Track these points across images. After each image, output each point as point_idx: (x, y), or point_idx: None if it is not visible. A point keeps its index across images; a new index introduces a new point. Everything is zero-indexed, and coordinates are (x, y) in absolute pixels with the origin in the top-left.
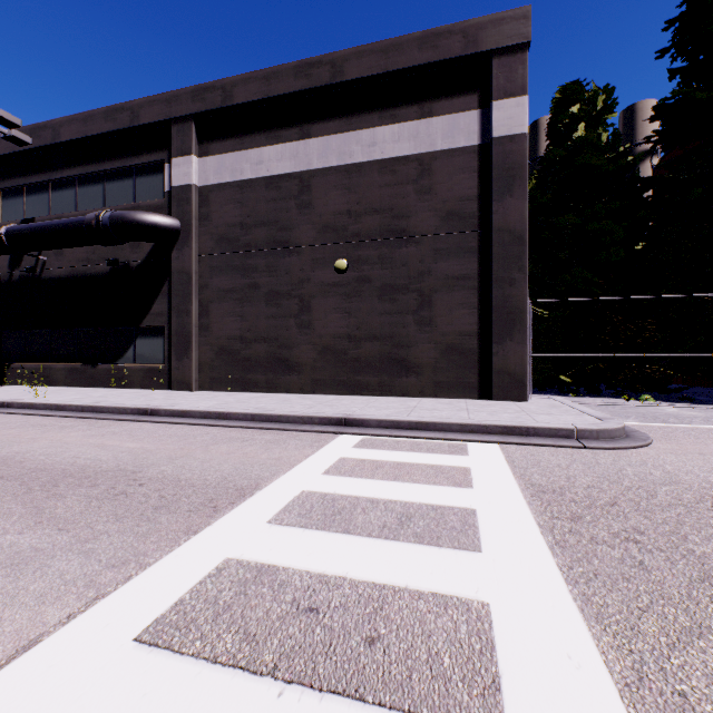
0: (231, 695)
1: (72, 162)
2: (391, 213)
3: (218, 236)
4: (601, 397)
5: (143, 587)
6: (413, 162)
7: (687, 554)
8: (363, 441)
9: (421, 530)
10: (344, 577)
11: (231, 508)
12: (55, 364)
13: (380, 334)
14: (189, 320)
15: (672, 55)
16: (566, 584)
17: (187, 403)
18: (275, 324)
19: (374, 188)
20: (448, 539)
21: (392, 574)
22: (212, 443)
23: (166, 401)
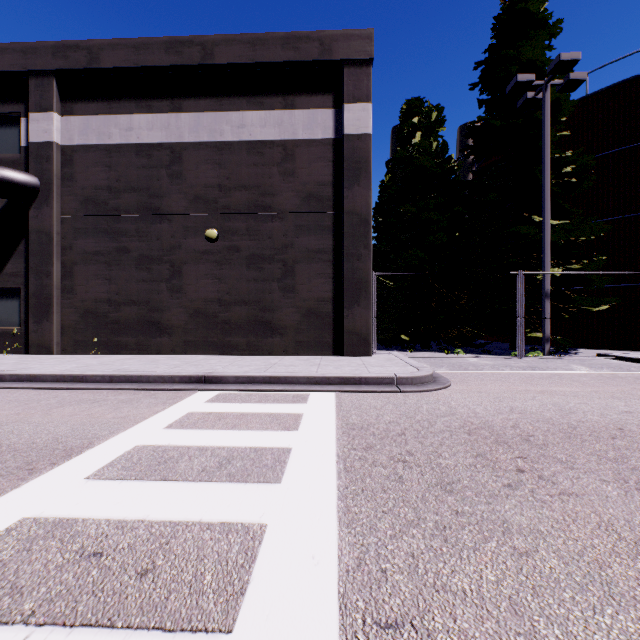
0: None
1: None
2: (259, 190)
3: (84, 198)
4: (430, 351)
5: None
6: (278, 146)
7: (436, 466)
8: (218, 396)
9: (236, 470)
10: (143, 520)
11: (50, 469)
12: None
13: (248, 299)
14: (50, 281)
15: (480, 89)
16: (337, 500)
17: (41, 367)
18: (146, 288)
19: (243, 166)
20: (256, 475)
21: (192, 511)
22: (56, 407)
23: (16, 366)
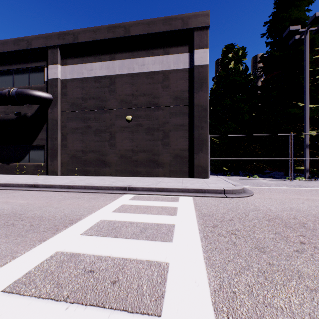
0: (43, 311)
1: None
2: (151, 96)
3: (71, 103)
4: (239, 176)
5: (11, 267)
6: (161, 74)
7: (253, 238)
8: (134, 197)
9: (149, 234)
10: (110, 256)
11: (64, 229)
12: None
13: (146, 149)
14: (57, 142)
15: (267, 36)
16: (203, 253)
17: (54, 181)
18: (98, 144)
19: (144, 84)
20: (159, 237)
21: (131, 253)
22: (63, 200)
23: (44, 180)
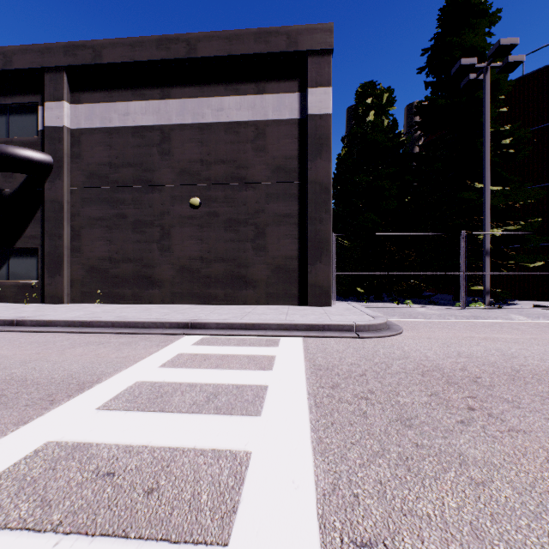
0: None
1: None
2: (235, 164)
3: (89, 172)
4: (382, 302)
5: None
6: (251, 126)
7: (395, 404)
8: (202, 340)
9: (222, 404)
10: (147, 446)
11: (67, 400)
12: None
13: (226, 257)
14: (62, 243)
15: (427, 72)
16: (311, 432)
17: (55, 314)
18: (140, 248)
19: (222, 144)
20: (239, 409)
21: (187, 439)
22: (69, 347)
23: (35, 313)
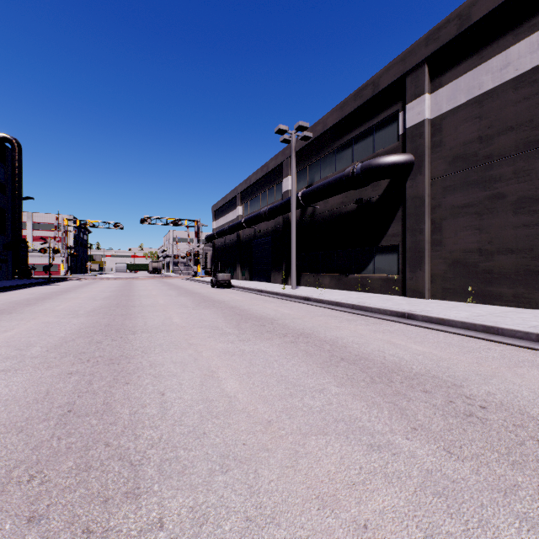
0: None
1: (333, 140)
2: None
3: (451, 157)
4: None
5: None
6: None
7: None
8: None
9: None
10: None
11: None
12: (323, 274)
13: None
14: (422, 237)
15: None
16: None
17: (437, 311)
18: (527, 233)
19: None
20: None
21: None
22: (511, 364)
23: (413, 307)
